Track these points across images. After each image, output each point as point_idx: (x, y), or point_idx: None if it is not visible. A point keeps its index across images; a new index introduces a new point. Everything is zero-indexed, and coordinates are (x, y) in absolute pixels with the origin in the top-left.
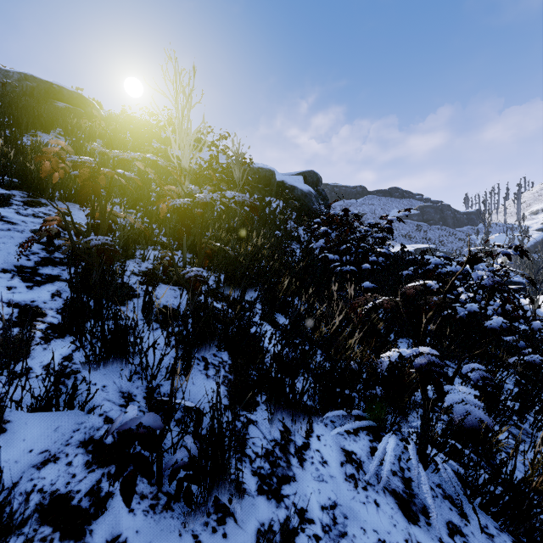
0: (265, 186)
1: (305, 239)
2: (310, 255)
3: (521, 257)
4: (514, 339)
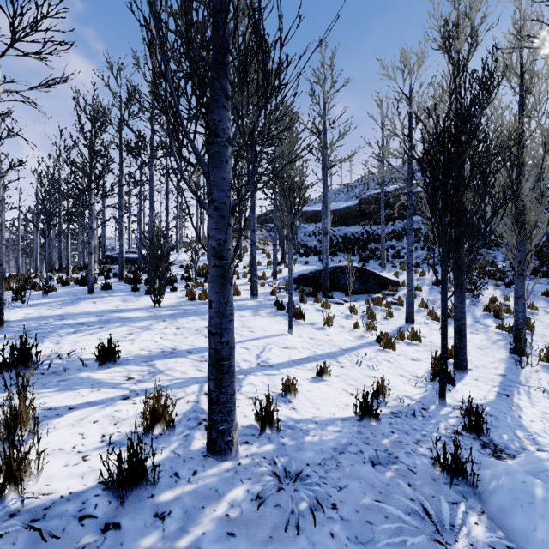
0: None
1: None
2: None
3: None
4: None
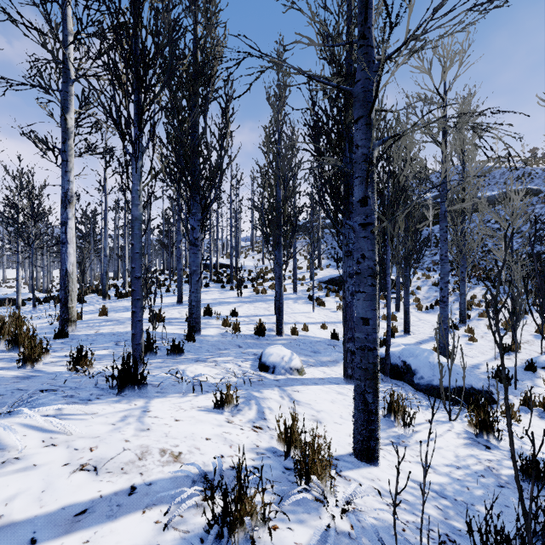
0: None
1: None
2: None
3: None
4: None
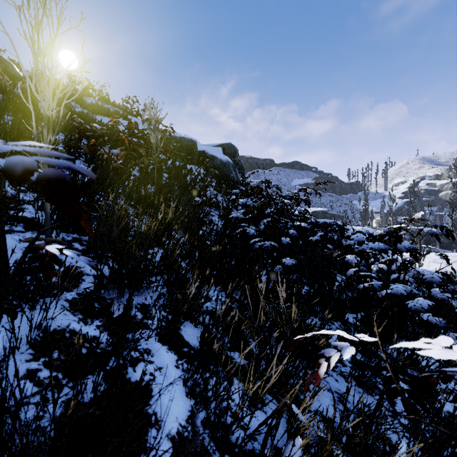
0: (188, 154)
1: (223, 205)
2: (229, 223)
3: (447, 237)
4: (434, 319)
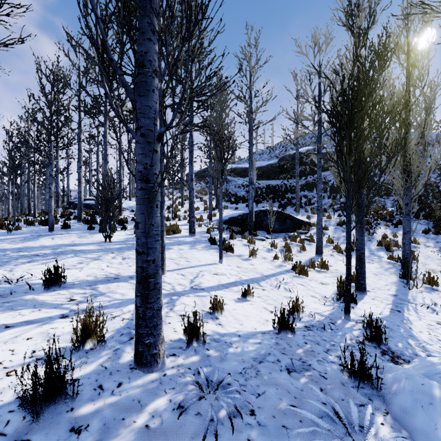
0: None
1: None
2: None
3: None
4: None
